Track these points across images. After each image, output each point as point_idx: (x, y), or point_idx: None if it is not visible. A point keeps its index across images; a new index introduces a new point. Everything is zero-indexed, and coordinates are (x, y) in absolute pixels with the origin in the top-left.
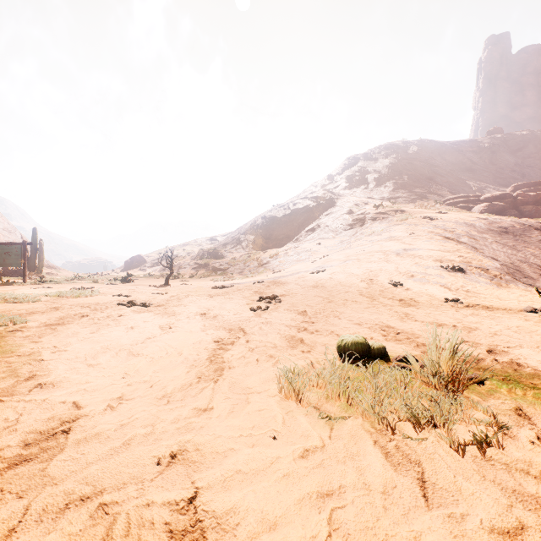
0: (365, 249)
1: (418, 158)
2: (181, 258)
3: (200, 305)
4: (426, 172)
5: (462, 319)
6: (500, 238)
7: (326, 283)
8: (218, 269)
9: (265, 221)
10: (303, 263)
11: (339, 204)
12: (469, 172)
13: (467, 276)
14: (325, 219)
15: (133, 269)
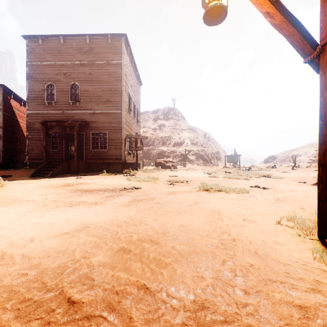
0: None
1: None
2: (300, 156)
3: (305, 173)
4: None
5: None
6: None
7: None
8: None
9: None
10: None
11: None
12: None
13: None
14: None
15: (269, 163)
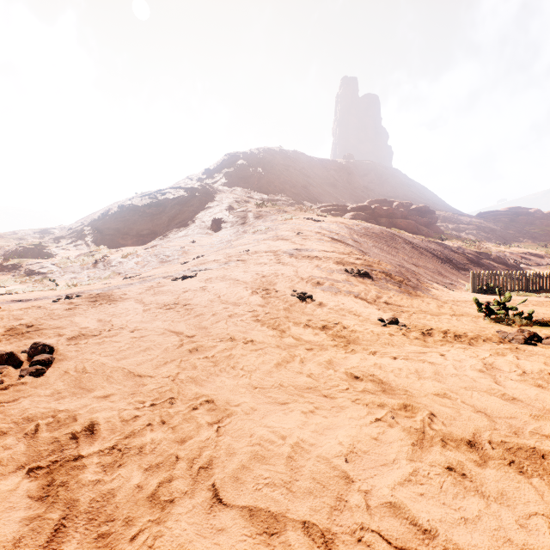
0: (250, 249)
1: (293, 166)
2: None
3: None
4: (301, 181)
5: (519, 397)
6: (377, 243)
7: (195, 298)
8: (36, 273)
9: (123, 211)
10: (170, 265)
11: (218, 198)
12: (333, 187)
13: (376, 283)
14: (202, 214)
15: None
